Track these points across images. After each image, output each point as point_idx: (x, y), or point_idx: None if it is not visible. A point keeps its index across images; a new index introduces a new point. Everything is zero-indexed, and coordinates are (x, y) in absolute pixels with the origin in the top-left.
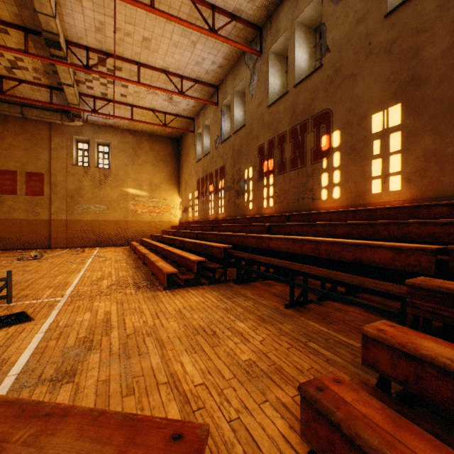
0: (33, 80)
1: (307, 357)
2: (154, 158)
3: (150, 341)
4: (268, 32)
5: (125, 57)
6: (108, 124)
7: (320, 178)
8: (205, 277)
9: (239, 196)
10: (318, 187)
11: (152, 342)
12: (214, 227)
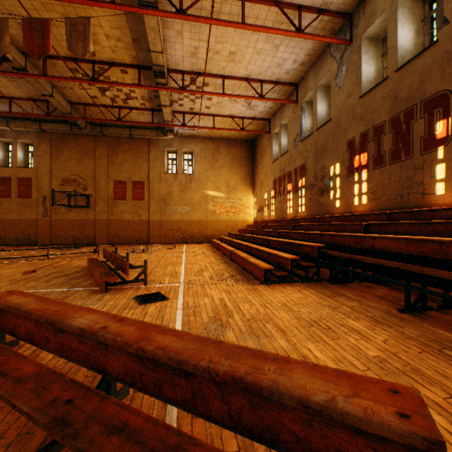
0: (140, 106)
1: (447, 364)
2: (230, 161)
3: (270, 327)
4: (360, 18)
5: (212, 73)
6: (192, 134)
7: (434, 170)
8: (294, 274)
9: (323, 194)
10: (430, 181)
11: (272, 327)
12: (296, 226)
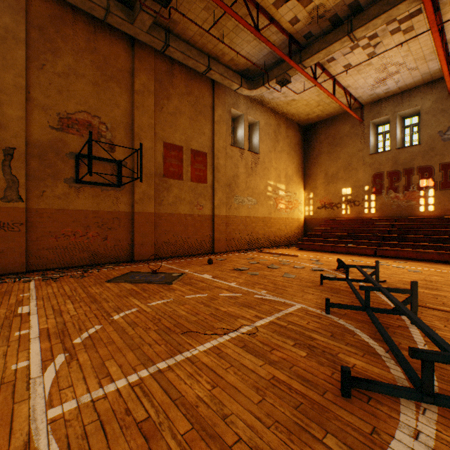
0: (285, 22)
1: None
2: (288, 146)
3: None
4: None
5: (441, 17)
6: (262, 99)
7: None
8: None
9: None
10: None
11: None
12: None
